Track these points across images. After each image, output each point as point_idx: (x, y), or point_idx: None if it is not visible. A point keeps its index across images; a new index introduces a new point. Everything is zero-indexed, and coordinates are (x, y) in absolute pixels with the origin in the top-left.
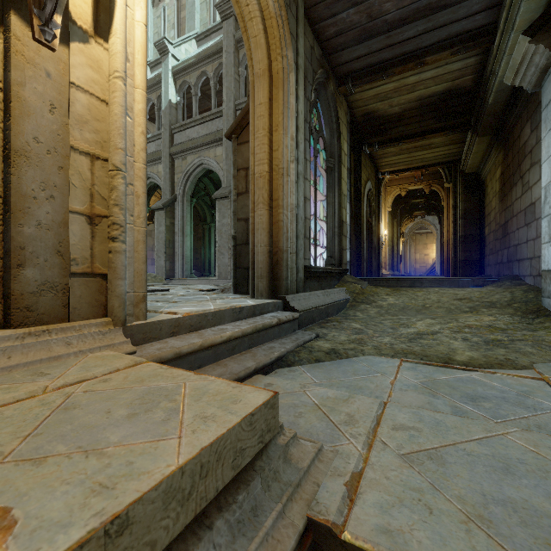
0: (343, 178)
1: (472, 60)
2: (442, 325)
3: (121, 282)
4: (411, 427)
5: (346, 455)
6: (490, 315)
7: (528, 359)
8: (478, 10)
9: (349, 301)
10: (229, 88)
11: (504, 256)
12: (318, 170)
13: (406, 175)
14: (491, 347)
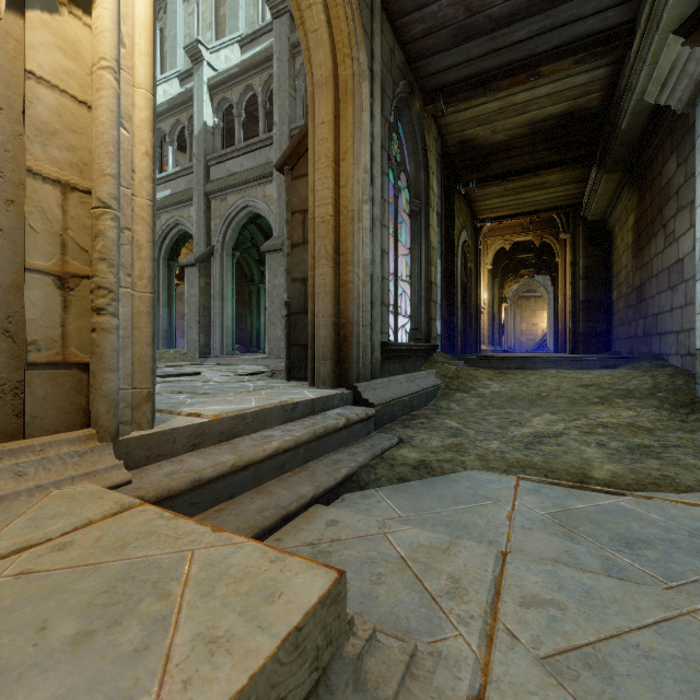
0: (432, 226)
1: (600, 72)
2: (566, 422)
3: (111, 376)
4: (549, 601)
5: (454, 660)
6: (629, 409)
7: (692, 476)
8: (611, 4)
9: (440, 388)
10: (282, 107)
11: (639, 329)
12: (400, 214)
13: (511, 223)
14: (638, 457)
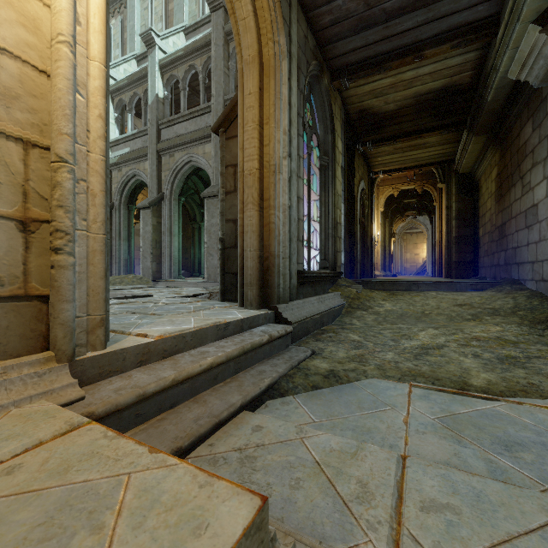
0: (338, 177)
1: (471, 55)
2: (446, 336)
3: (67, 306)
4: (446, 505)
5: None
6: (496, 325)
7: None
8: (481, 0)
9: (344, 307)
10: (218, 82)
11: (500, 259)
12: (312, 168)
13: (399, 175)
14: (507, 366)
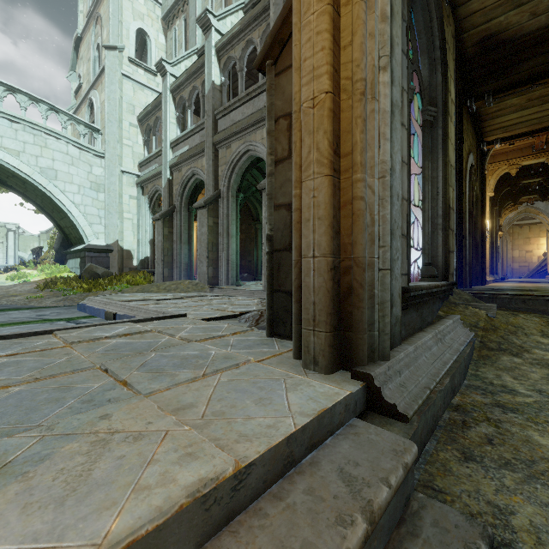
0: (450, 139)
1: None
2: None
3: None
4: None
5: None
6: None
7: None
8: None
9: (474, 345)
10: None
11: None
12: None
13: (520, 145)
14: None
